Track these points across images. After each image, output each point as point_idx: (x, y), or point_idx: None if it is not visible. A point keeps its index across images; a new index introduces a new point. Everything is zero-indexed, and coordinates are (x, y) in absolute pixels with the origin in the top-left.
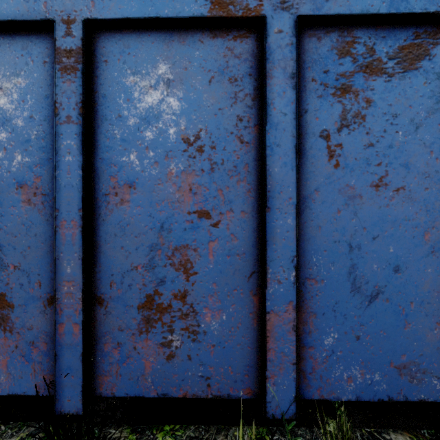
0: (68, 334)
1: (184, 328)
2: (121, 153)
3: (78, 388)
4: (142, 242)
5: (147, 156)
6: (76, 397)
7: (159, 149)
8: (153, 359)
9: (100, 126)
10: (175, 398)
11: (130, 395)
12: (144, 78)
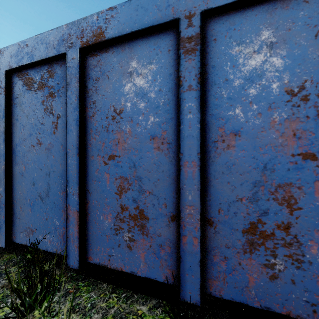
0: (189, 244)
1: (287, 255)
2: (227, 109)
3: (197, 286)
4: (246, 179)
5: (250, 109)
6: (195, 291)
7: (262, 102)
8: (256, 276)
9: (209, 90)
10: (264, 310)
11: (235, 300)
12: (248, 45)
